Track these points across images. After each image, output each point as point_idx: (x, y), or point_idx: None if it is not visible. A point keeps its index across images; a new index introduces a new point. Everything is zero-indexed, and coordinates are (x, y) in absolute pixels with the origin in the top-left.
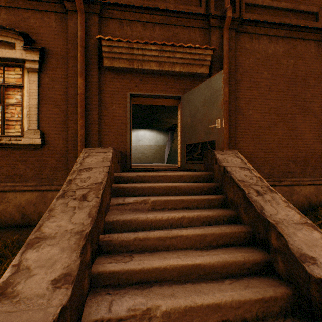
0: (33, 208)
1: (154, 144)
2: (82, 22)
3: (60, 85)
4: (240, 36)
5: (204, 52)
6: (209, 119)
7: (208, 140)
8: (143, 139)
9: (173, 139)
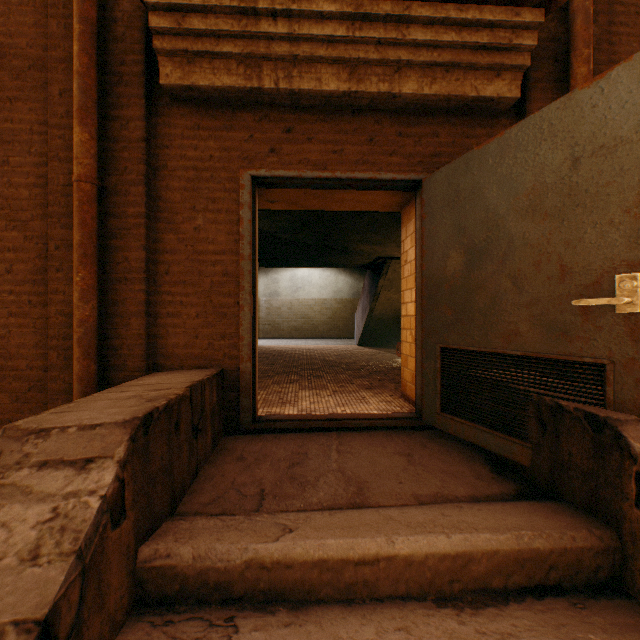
0: None
1: (330, 296)
2: None
3: (26, 156)
4: None
5: (511, 14)
6: (564, 267)
7: (558, 355)
8: (305, 285)
9: (377, 291)
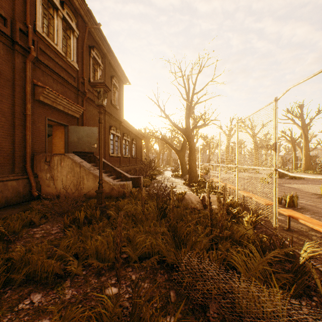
0: (1, 194)
1: None
2: (31, 67)
3: (7, 101)
4: (86, 102)
5: (81, 109)
6: (91, 143)
7: (90, 151)
8: None
9: None
